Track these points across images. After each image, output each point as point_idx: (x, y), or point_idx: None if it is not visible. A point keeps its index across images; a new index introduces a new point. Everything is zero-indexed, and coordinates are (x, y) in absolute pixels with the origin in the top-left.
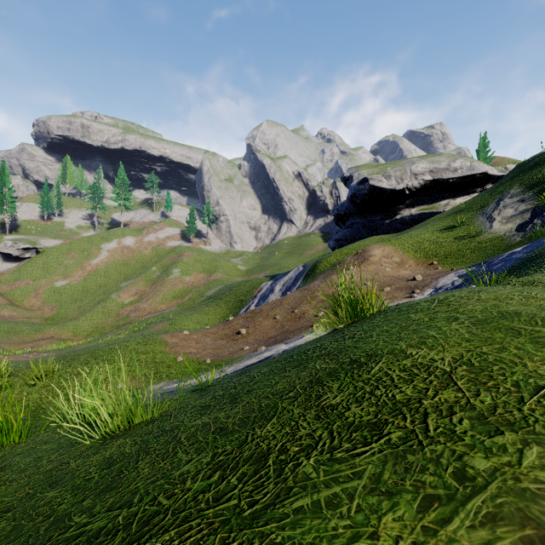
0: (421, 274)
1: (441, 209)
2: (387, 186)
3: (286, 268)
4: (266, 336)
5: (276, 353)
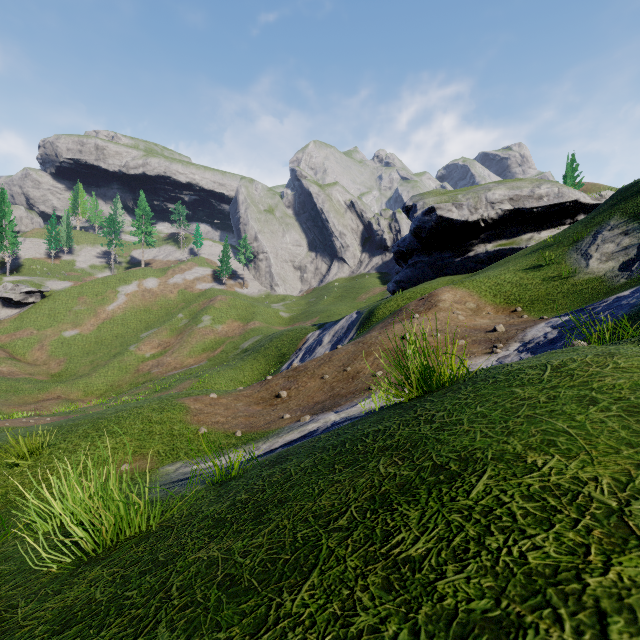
0: (503, 324)
1: (523, 244)
2: (458, 217)
3: (337, 315)
4: (311, 401)
5: (323, 426)
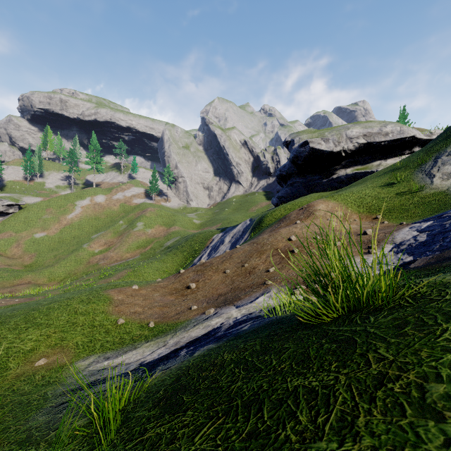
0: (369, 228)
1: (374, 168)
2: (326, 149)
3: (234, 222)
4: (215, 293)
5: (226, 324)
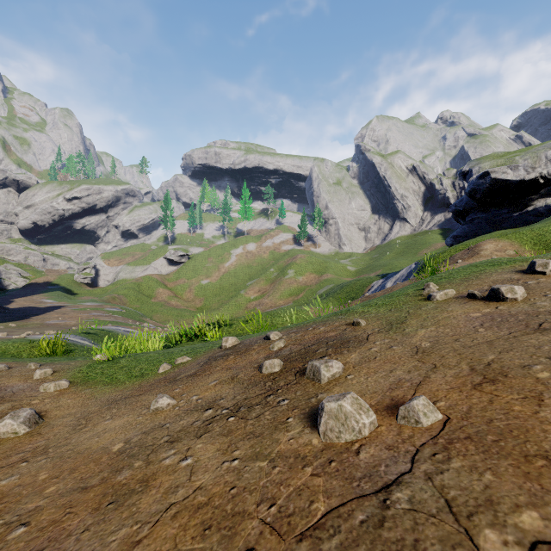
0: None
1: None
2: (513, 178)
3: (398, 268)
4: None
5: None
